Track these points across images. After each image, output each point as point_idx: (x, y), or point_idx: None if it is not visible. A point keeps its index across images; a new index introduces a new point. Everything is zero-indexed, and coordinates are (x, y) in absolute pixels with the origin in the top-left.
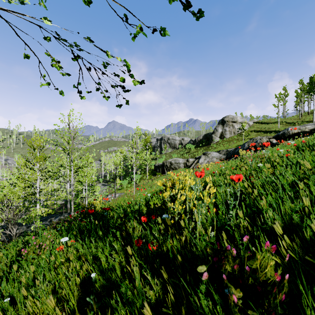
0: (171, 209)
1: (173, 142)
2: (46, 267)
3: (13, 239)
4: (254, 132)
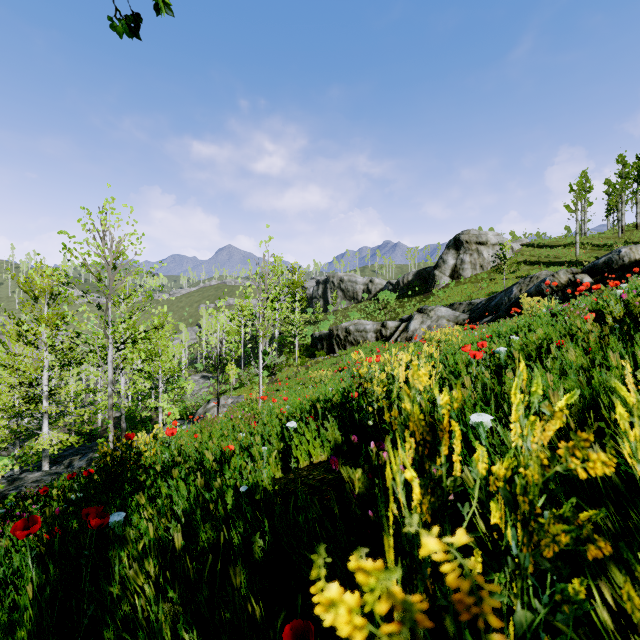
0: None
1: (350, 288)
2: None
3: None
4: (525, 264)
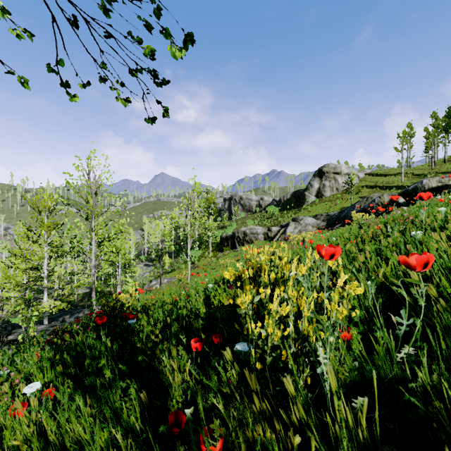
0: (255, 337)
1: (247, 204)
2: None
3: None
4: (367, 188)
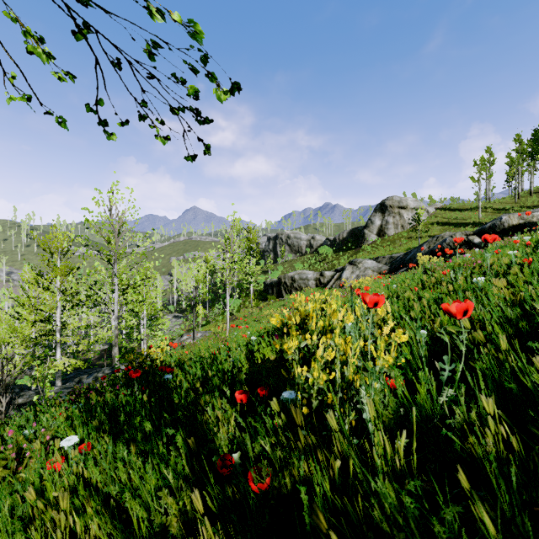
0: (301, 383)
1: (296, 244)
2: (5, 520)
3: (1, 419)
4: (438, 225)
